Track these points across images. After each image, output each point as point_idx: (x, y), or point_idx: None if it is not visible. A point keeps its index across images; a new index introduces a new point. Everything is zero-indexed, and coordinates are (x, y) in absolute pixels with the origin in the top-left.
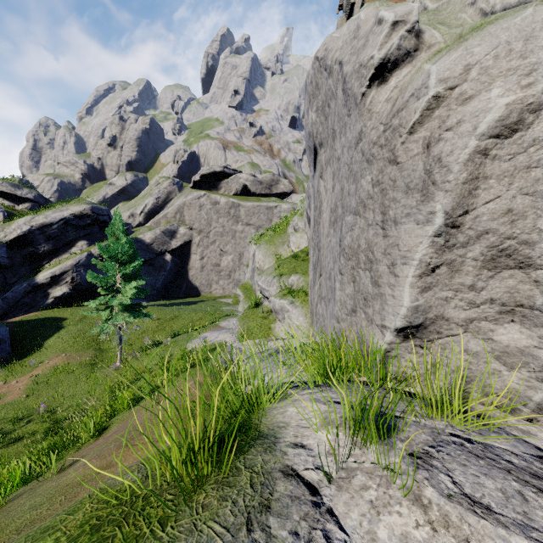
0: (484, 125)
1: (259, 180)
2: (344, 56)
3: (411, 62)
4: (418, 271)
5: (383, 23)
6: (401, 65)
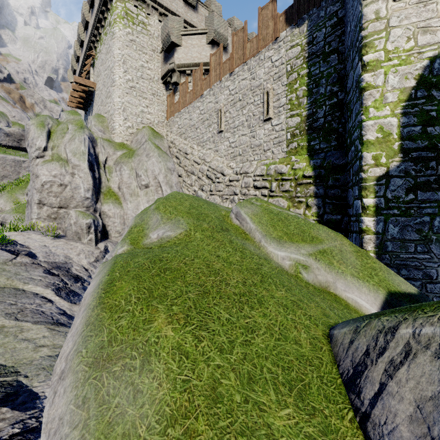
0: (43, 182)
1: (5, 132)
2: (29, 143)
3: (43, 158)
4: (37, 206)
5: (36, 146)
6: (40, 158)
